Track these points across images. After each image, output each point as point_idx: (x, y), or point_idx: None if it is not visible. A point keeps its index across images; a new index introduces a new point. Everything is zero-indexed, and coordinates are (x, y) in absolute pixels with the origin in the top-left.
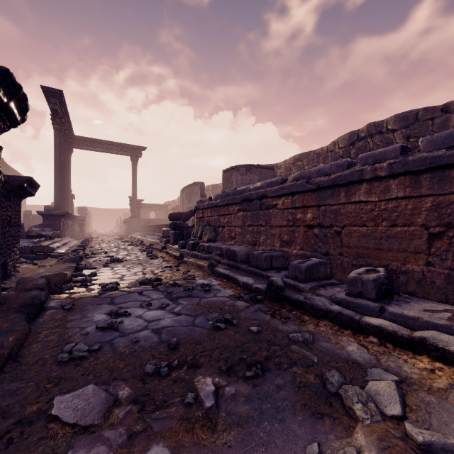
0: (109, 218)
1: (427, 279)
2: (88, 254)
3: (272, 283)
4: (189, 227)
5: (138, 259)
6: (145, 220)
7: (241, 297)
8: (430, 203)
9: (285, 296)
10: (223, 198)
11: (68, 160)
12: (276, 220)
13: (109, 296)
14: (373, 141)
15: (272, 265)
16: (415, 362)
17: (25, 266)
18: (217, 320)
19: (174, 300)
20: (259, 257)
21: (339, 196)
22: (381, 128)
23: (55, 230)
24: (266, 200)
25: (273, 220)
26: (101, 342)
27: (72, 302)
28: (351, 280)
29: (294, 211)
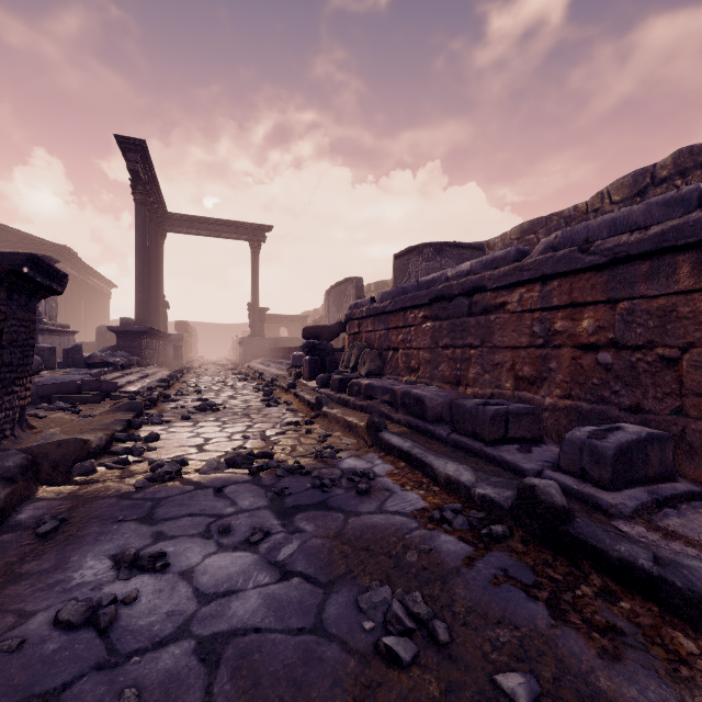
0: (223, 337)
1: None
2: (168, 395)
3: (532, 494)
4: (337, 350)
5: (247, 405)
6: (271, 340)
7: (446, 520)
8: None
9: (581, 542)
10: (396, 298)
11: (158, 250)
12: (504, 334)
13: (152, 497)
14: (688, 183)
15: (507, 433)
16: None
17: (57, 415)
18: (387, 620)
19: (287, 515)
20: (479, 415)
21: (673, 276)
22: None
23: (134, 356)
24: (481, 296)
25: (497, 336)
26: (29, 699)
27: (68, 510)
28: None
29: (546, 316)
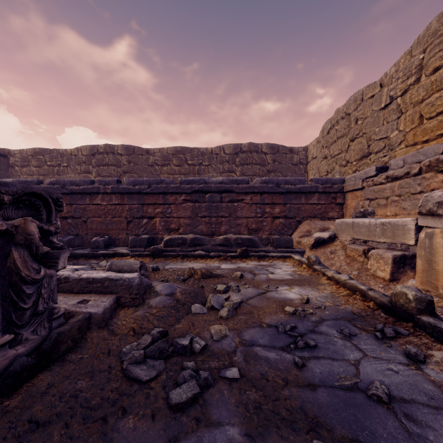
0: None
1: (127, 240)
2: None
3: None
4: None
5: None
6: None
7: None
8: (128, 208)
9: None
10: None
11: None
12: None
13: None
14: (109, 158)
15: None
16: (114, 259)
17: None
18: None
19: None
20: None
21: (86, 200)
22: (114, 150)
23: None
24: None
25: None
26: None
27: None
28: (93, 242)
29: None
